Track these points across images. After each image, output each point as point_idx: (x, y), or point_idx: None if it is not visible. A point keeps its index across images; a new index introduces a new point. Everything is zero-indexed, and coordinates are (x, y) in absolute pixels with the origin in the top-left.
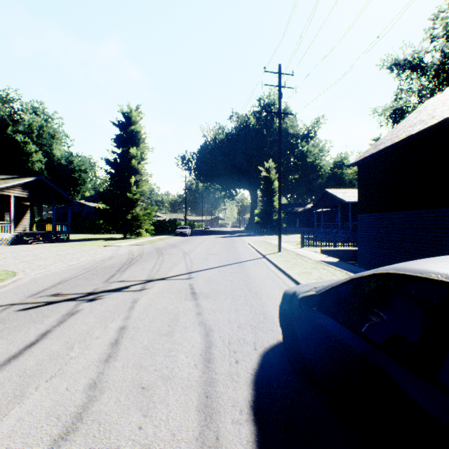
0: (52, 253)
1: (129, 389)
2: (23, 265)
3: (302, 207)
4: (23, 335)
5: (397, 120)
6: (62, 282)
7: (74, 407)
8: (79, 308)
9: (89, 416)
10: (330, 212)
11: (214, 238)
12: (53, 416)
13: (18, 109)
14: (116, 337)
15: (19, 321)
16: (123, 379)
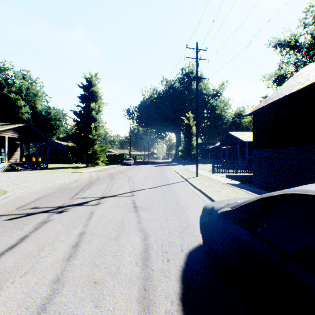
0: (34, 177)
1: (84, 283)
2: (13, 186)
3: (212, 145)
4: (7, 239)
5: (279, 83)
6: (40, 198)
7: (40, 299)
8: (51, 218)
9: (51, 307)
10: (232, 149)
11: (150, 166)
12: (23, 307)
13: (12, 75)
14: (77, 241)
15: (5, 228)
16: (80, 275)
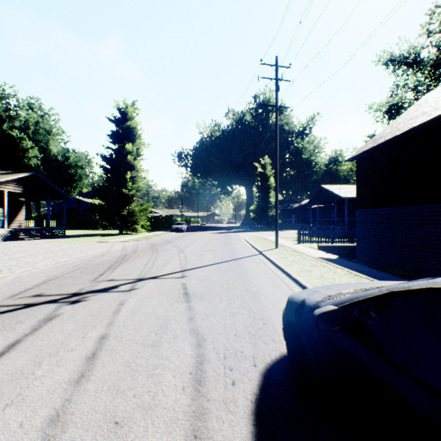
0: (44, 249)
1: (98, 425)
2: (10, 262)
3: (297, 203)
4: None
5: (393, 116)
6: (47, 281)
7: None
8: (59, 312)
9: None
10: (325, 208)
11: (210, 234)
12: None
13: (15, 105)
14: (94, 349)
15: None
16: (93, 410)
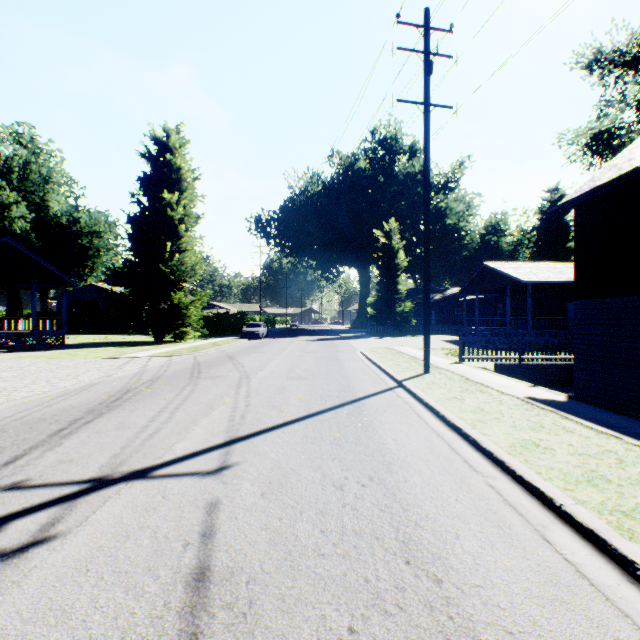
0: None
1: None
2: None
3: (439, 293)
4: None
5: (598, 152)
6: None
7: None
8: None
9: None
10: (485, 301)
11: (303, 341)
12: None
13: None
14: None
15: None
16: None
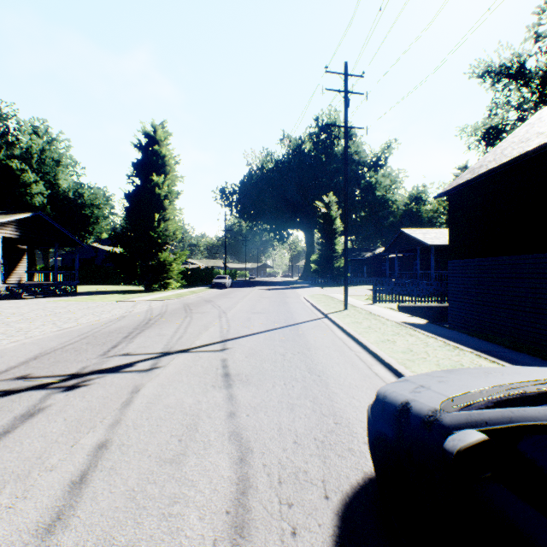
0: (46, 311)
1: None
2: None
3: (369, 252)
4: None
5: (491, 142)
6: (40, 356)
7: None
8: (46, 403)
9: None
10: (405, 258)
11: (260, 290)
12: None
13: (14, 128)
14: (85, 468)
15: None
16: None
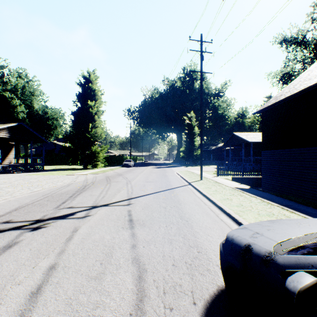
0: (24, 181)
1: None
2: None
3: (214, 146)
4: None
5: (285, 81)
6: (18, 208)
7: None
8: (19, 239)
9: None
10: (235, 150)
11: (151, 168)
12: None
13: (7, 74)
14: (40, 283)
15: None
16: None
